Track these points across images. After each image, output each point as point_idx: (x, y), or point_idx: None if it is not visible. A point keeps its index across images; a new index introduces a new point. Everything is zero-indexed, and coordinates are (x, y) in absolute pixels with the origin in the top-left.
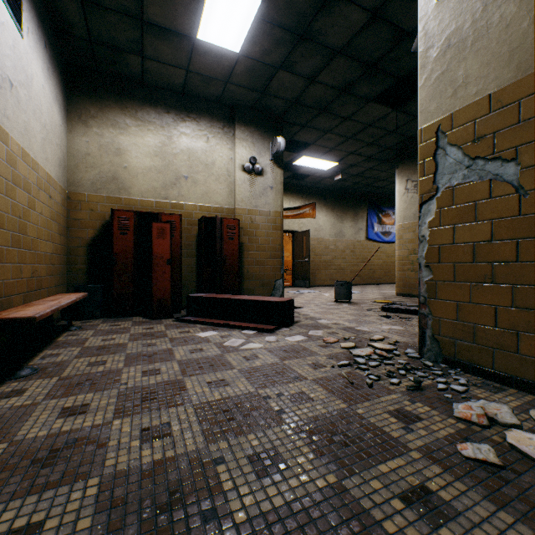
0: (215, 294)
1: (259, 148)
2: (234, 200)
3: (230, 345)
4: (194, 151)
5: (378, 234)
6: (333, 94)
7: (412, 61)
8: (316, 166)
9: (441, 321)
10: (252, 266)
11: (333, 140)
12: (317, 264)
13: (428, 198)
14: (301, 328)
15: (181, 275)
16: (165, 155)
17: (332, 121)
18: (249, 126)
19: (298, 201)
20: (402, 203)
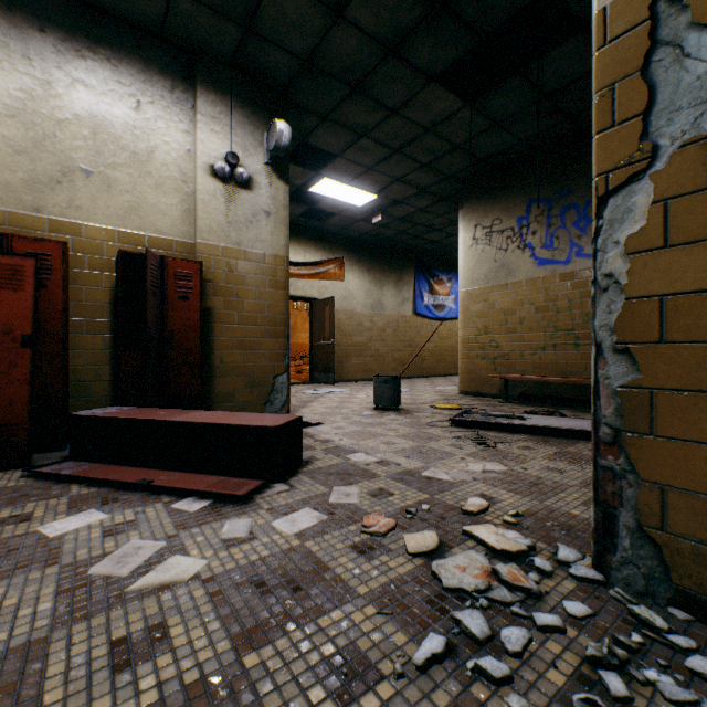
0: (138, 409)
1: (245, 139)
2: (195, 228)
3: (107, 574)
4: (106, 123)
5: (429, 307)
6: (375, 54)
7: (506, 2)
8: (345, 199)
9: (670, 494)
10: (230, 351)
11: (372, 153)
12: (346, 349)
13: (627, 177)
14: (314, 483)
15: (66, 369)
16: (33, 117)
17: (370, 114)
18: (225, 96)
19: (317, 254)
20: (469, 259)
